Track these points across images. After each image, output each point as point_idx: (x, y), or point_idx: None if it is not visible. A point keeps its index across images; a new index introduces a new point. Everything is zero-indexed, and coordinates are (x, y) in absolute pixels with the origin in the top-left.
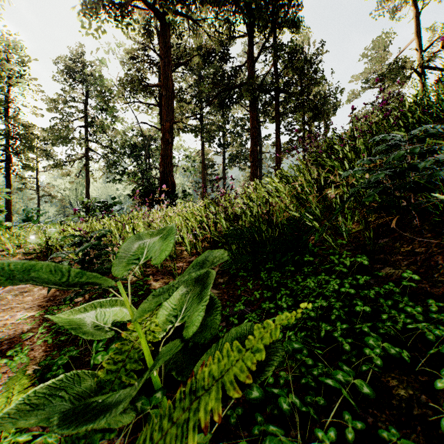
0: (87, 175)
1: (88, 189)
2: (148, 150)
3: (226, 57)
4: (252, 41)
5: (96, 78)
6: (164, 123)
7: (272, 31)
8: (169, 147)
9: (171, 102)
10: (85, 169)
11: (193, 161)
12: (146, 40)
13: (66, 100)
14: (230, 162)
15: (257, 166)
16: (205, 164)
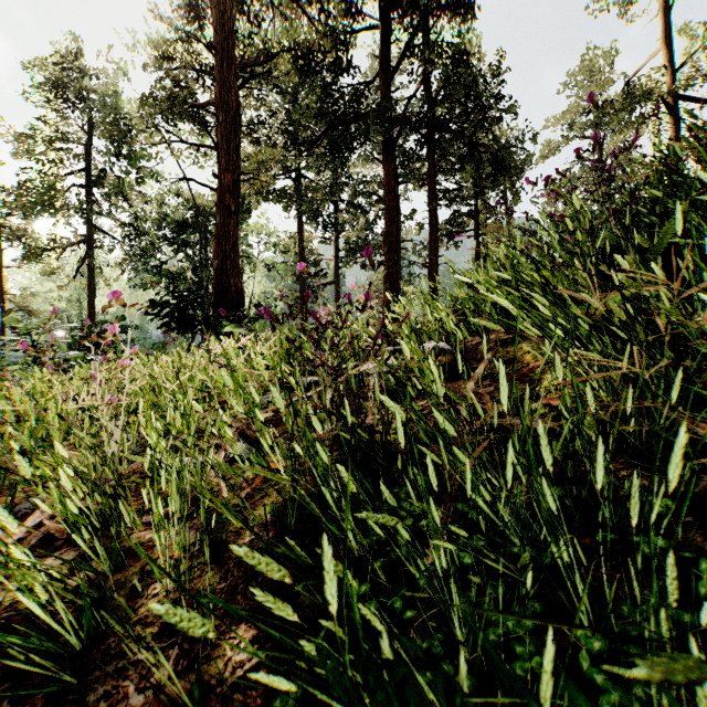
0: (90, 274)
1: (92, 299)
2: (203, 231)
3: (341, 64)
4: (387, 38)
5: (104, 97)
6: (221, 174)
7: (425, 16)
8: (232, 221)
9: (235, 135)
10: (87, 264)
11: (284, 253)
12: (192, 25)
13: (52, 139)
14: (348, 256)
15: (395, 260)
16: (305, 257)
